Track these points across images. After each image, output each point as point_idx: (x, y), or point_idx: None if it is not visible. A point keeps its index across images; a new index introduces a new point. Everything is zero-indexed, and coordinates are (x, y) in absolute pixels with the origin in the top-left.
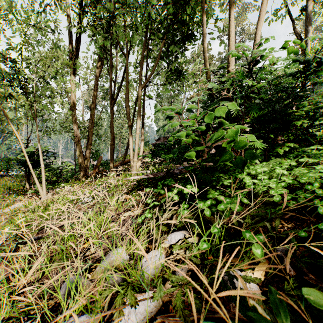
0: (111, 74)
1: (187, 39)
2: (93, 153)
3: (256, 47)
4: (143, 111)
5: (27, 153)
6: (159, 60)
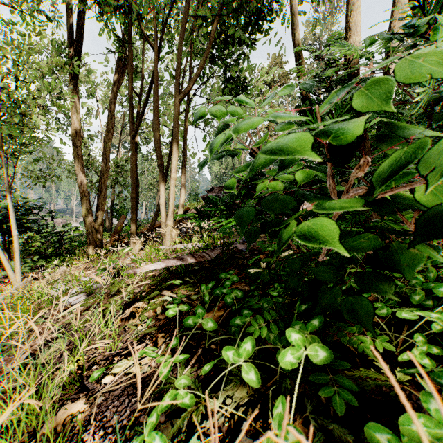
0: (131, 80)
1: (258, 20)
2: (117, 211)
3: (402, 0)
4: (185, 142)
5: (5, 210)
6: (211, 65)
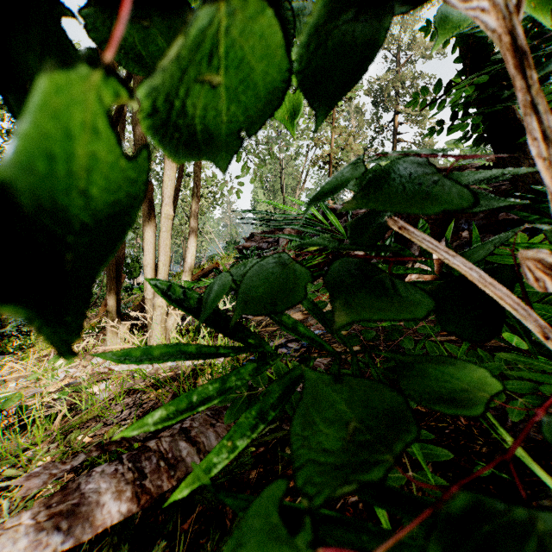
0: None
1: None
2: (128, 265)
3: None
4: None
5: None
6: None
